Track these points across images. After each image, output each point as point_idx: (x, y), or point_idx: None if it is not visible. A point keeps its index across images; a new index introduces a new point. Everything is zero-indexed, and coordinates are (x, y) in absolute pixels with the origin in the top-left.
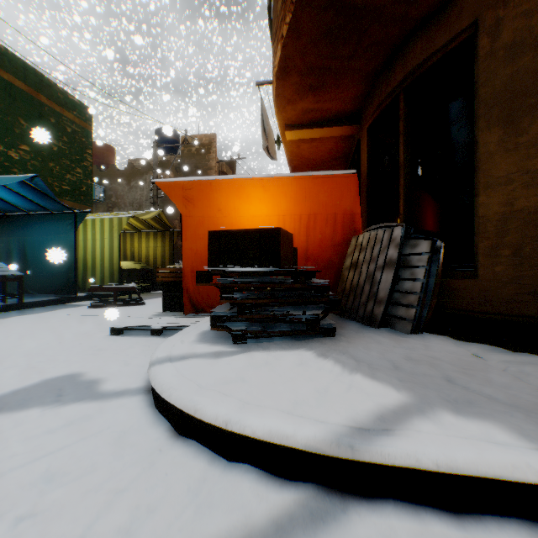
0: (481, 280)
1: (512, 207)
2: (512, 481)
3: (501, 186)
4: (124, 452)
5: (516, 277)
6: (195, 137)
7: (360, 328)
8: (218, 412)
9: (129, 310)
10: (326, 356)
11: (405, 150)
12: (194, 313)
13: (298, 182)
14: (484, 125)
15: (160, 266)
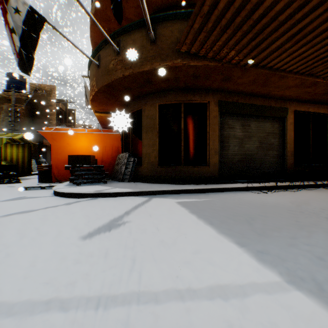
0: (142, 168)
1: (147, 151)
2: (120, 192)
3: (145, 146)
4: (58, 199)
5: (147, 167)
6: (40, 85)
7: (116, 182)
8: (77, 191)
9: (16, 184)
10: (102, 185)
11: (131, 131)
12: (57, 182)
13: (99, 135)
14: (143, 132)
15: (22, 163)
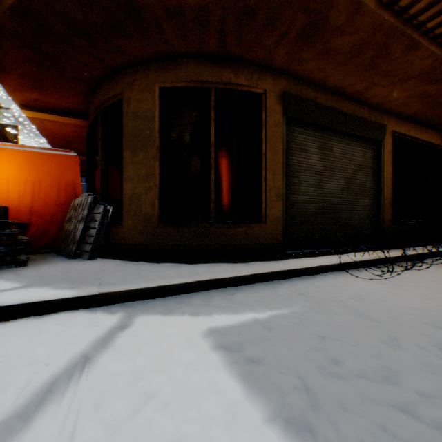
0: (124, 227)
1: (134, 191)
2: (33, 303)
3: (131, 180)
4: None
5: (136, 226)
6: None
7: (60, 260)
8: None
9: None
10: (0, 276)
11: (102, 149)
12: None
13: (25, 155)
14: (125, 148)
15: None
